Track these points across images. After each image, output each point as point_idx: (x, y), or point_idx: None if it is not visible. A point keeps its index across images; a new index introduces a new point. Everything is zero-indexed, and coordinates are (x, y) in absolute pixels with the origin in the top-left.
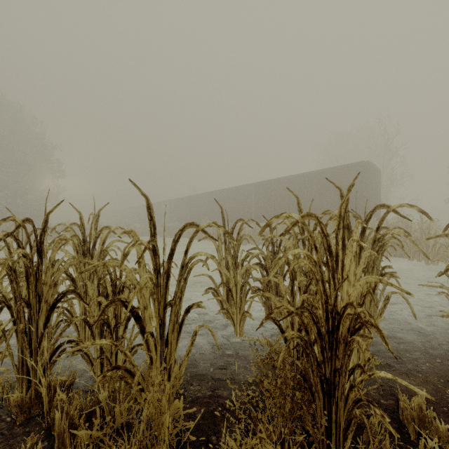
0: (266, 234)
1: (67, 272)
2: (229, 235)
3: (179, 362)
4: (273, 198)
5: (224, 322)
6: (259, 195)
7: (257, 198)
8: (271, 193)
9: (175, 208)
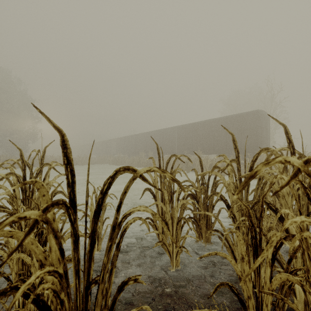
0: (187, 163)
1: (7, 208)
2: (176, 183)
3: (116, 305)
4: (191, 137)
5: (160, 247)
6: (181, 135)
7: (179, 137)
8: (189, 134)
9: (120, 144)
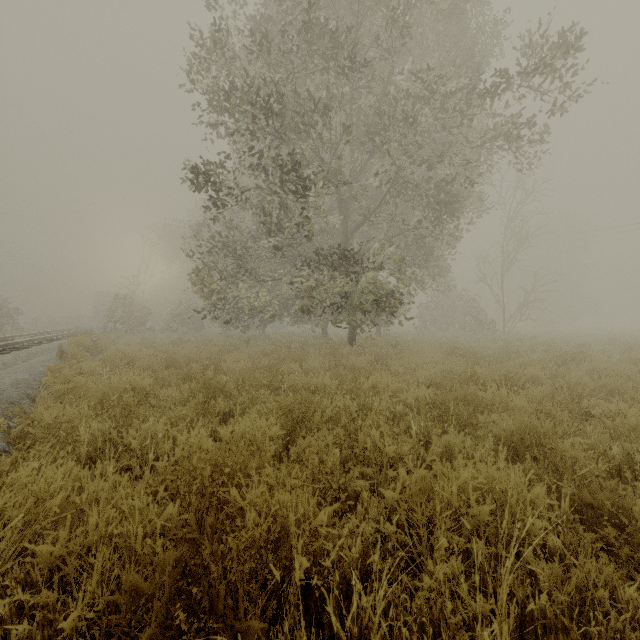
0: None
1: None
2: None
3: None
4: None
5: None
6: None
7: None
8: None
9: None
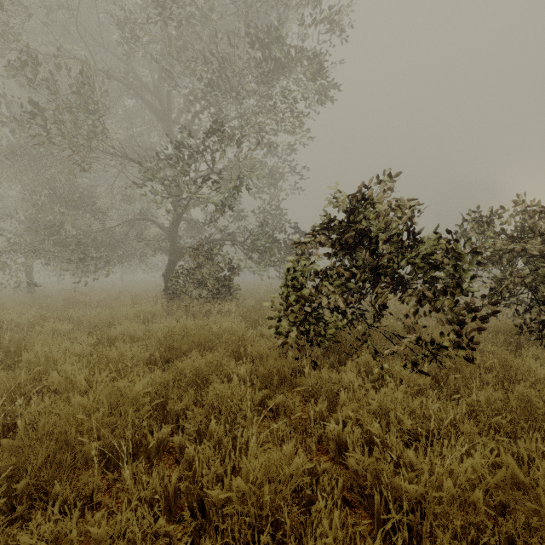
0: None
1: None
2: None
3: None
4: None
5: None
6: None
7: None
8: None
9: None
